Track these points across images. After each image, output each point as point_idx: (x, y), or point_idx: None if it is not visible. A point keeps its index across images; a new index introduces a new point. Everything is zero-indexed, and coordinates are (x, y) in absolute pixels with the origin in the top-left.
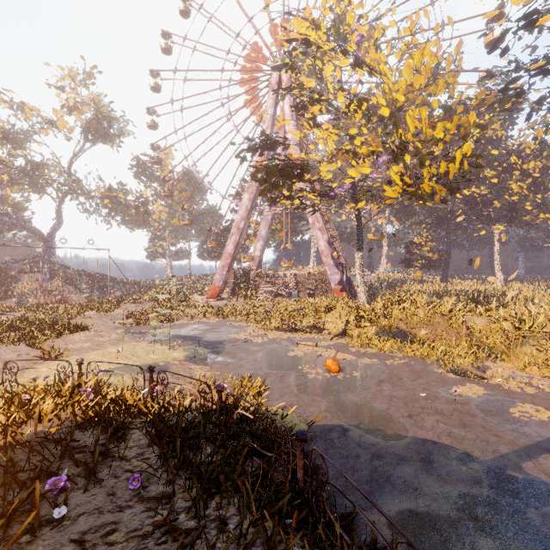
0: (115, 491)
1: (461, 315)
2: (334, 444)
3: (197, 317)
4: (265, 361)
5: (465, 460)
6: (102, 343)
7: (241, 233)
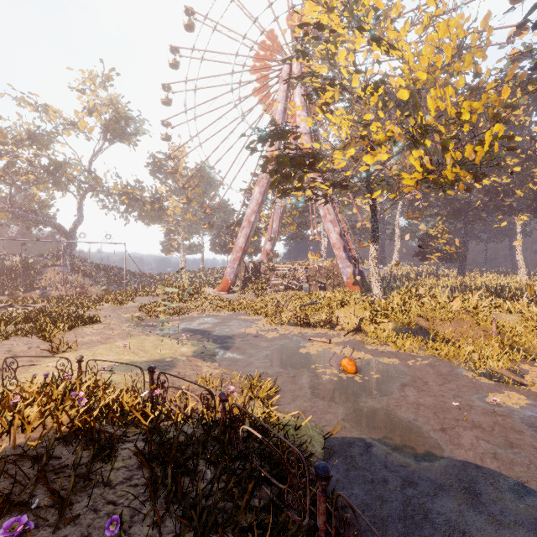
0: (91, 532)
1: (488, 312)
2: (356, 464)
3: (208, 310)
4: (276, 358)
5: (520, 493)
6: (112, 336)
7: (251, 226)
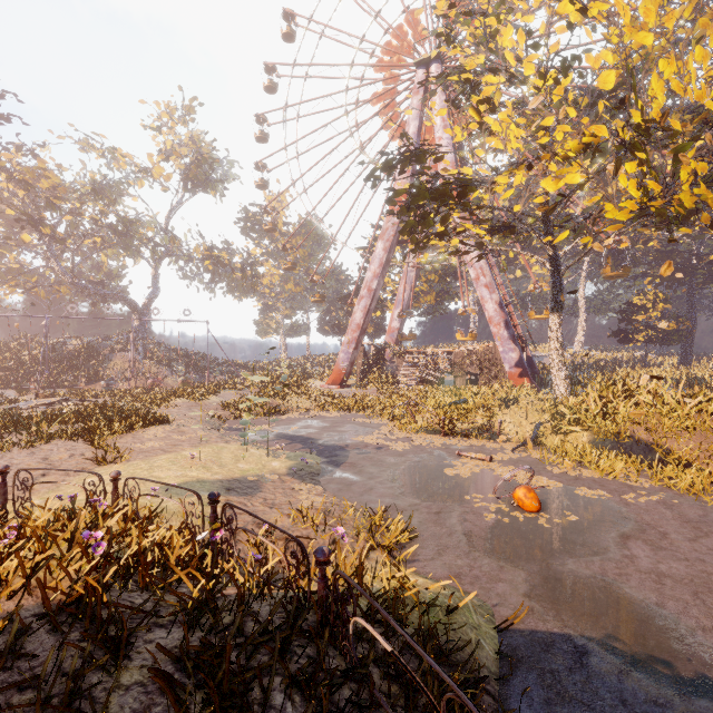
0: None
1: None
2: (564, 690)
3: (312, 410)
4: (409, 482)
5: None
6: (180, 442)
7: (372, 296)
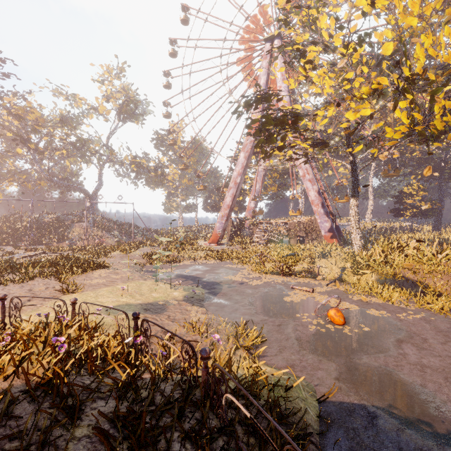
0: None
1: None
2: (361, 441)
3: (199, 259)
4: (261, 305)
5: None
6: (115, 280)
7: (237, 187)
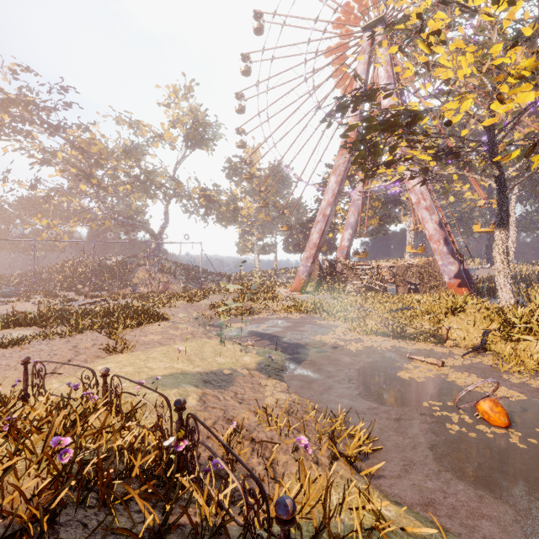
0: None
1: None
2: None
3: (278, 311)
4: (365, 383)
5: None
6: (173, 337)
7: (326, 220)
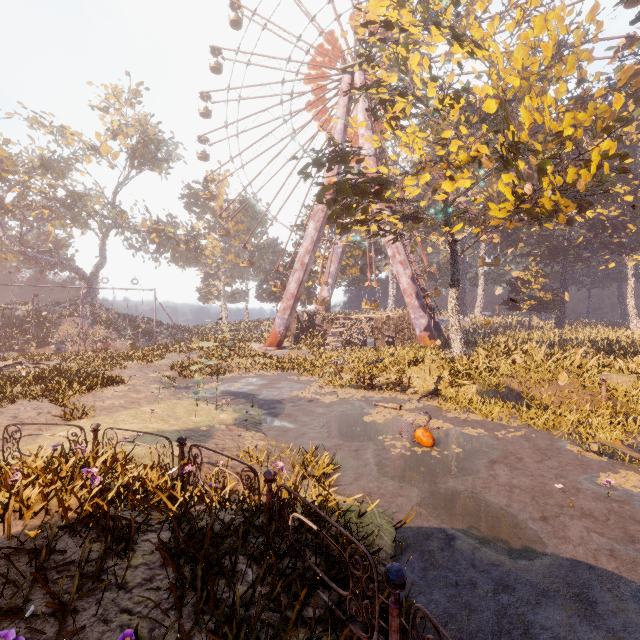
0: None
1: (596, 372)
2: (436, 561)
3: (253, 369)
4: (335, 428)
5: None
6: (137, 400)
7: (305, 269)
